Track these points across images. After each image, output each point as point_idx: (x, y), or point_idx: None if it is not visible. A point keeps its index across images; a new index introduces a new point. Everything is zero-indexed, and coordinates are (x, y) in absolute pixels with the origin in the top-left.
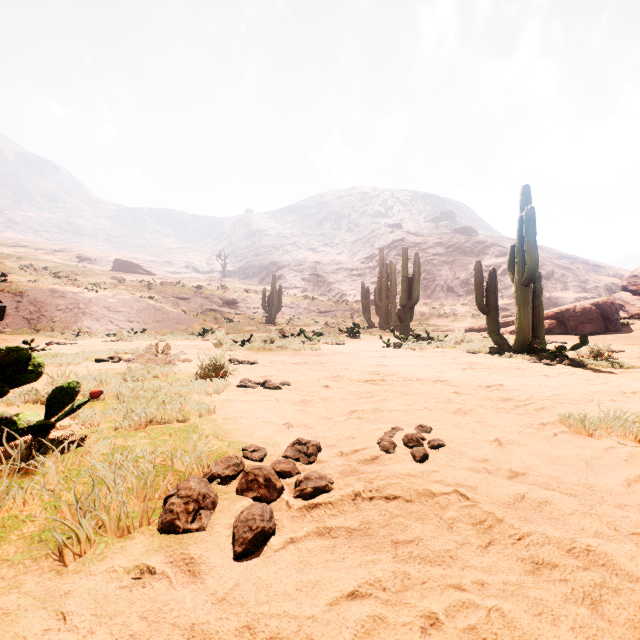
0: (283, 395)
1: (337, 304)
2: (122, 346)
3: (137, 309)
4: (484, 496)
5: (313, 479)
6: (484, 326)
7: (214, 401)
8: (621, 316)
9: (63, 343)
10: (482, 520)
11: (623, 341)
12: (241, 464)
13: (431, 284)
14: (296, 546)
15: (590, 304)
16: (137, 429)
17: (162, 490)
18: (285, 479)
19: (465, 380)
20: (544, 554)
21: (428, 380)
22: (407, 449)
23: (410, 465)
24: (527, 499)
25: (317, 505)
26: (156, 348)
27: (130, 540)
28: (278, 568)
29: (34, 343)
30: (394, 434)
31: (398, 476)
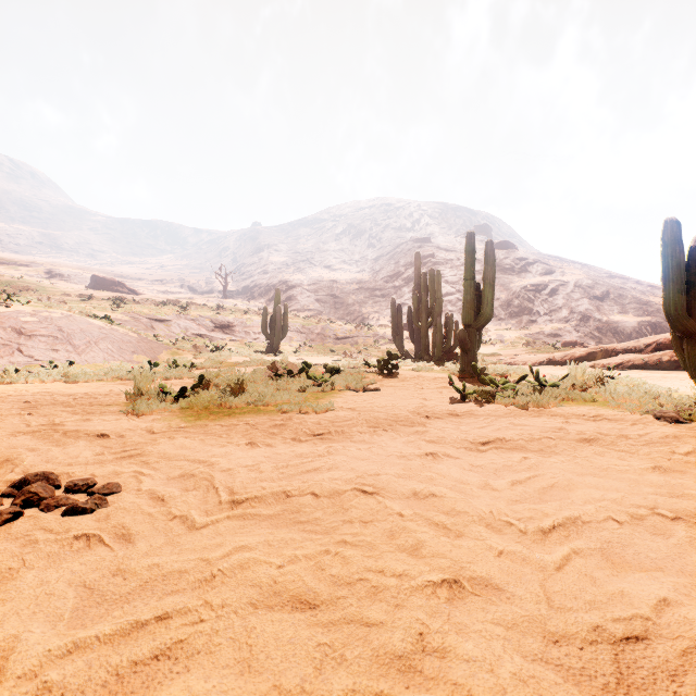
0: None
1: (358, 328)
2: None
3: (69, 332)
4: None
5: None
6: (571, 357)
7: None
8: None
9: None
10: None
11: None
12: None
13: None
14: None
15: None
16: None
17: None
18: None
19: None
20: None
21: None
22: None
23: None
24: None
25: None
26: None
27: None
28: None
29: None
30: None
31: None
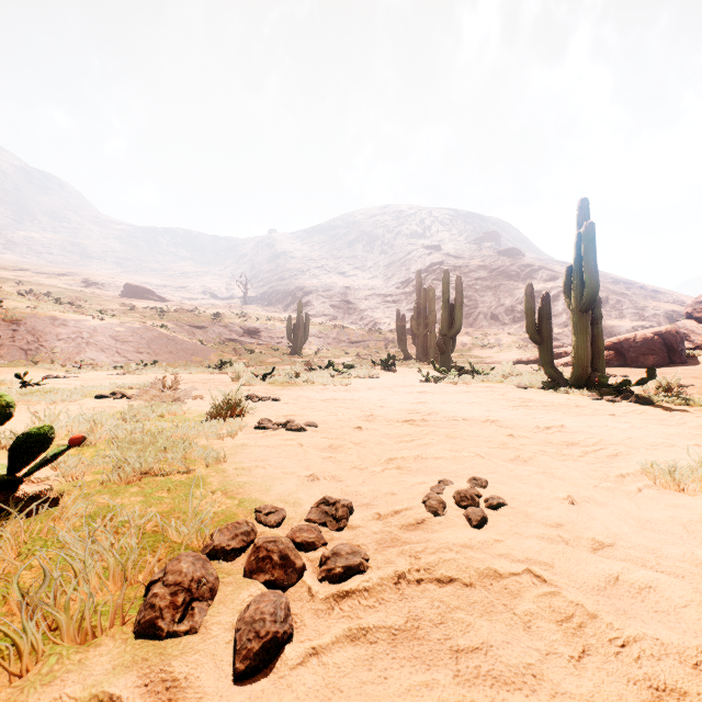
0: (308, 438)
1: (370, 333)
2: (128, 380)
3: (147, 339)
4: (565, 577)
5: (343, 555)
6: (533, 358)
7: (226, 446)
8: (686, 346)
9: (63, 377)
10: (568, 615)
11: (690, 374)
12: (252, 532)
13: (473, 311)
14: (320, 660)
15: (652, 333)
16: (129, 482)
17: (147, 570)
18: (308, 553)
19: (519, 420)
20: (665, 674)
21: (476, 420)
22: (460, 509)
23: (466, 532)
24: (623, 583)
25: (349, 593)
26: (163, 383)
27: (94, 648)
28: (294, 697)
29: (30, 377)
30: (442, 489)
31: (452, 548)
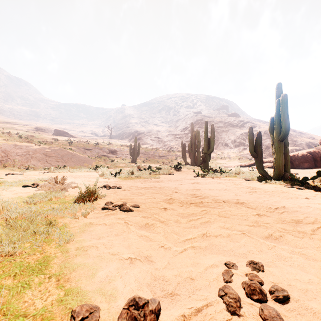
0: (132, 217)
1: (168, 152)
2: (48, 176)
3: (61, 155)
4: None
5: None
6: (247, 164)
7: (78, 225)
8: None
9: (15, 174)
10: None
11: None
12: None
13: (216, 142)
14: None
15: (306, 152)
16: None
17: None
18: None
19: (256, 202)
20: None
21: (231, 202)
22: (252, 304)
23: None
24: None
25: None
26: (56, 179)
27: None
28: None
29: (0, 174)
30: (231, 276)
31: None
